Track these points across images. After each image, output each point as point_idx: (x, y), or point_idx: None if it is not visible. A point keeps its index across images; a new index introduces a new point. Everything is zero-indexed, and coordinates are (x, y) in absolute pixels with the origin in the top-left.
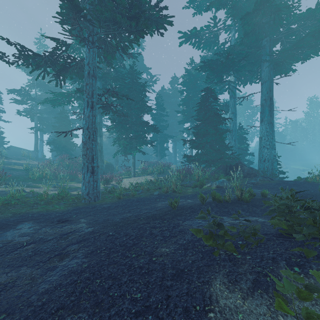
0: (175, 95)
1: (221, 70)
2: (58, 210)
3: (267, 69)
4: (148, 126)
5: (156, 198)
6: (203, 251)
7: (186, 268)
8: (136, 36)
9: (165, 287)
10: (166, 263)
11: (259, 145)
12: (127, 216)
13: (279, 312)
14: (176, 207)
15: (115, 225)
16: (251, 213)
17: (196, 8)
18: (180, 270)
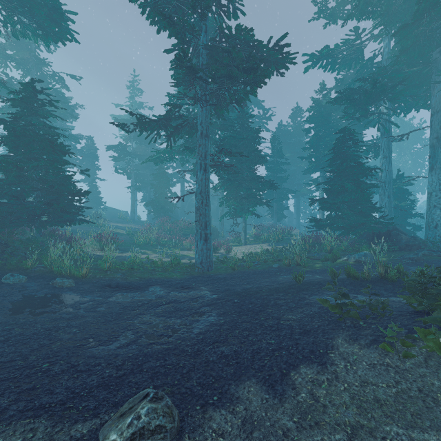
0: (298, 133)
1: (365, 102)
2: (176, 278)
3: (440, 93)
4: (263, 182)
5: (276, 272)
6: (330, 320)
7: (312, 329)
8: (253, 88)
9: (294, 339)
10: (293, 326)
11: (427, 204)
12: (248, 287)
13: (387, 357)
14: (301, 282)
15: (237, 294)
16: (395, 294)
17: (328, 18)
18: (307, 331)
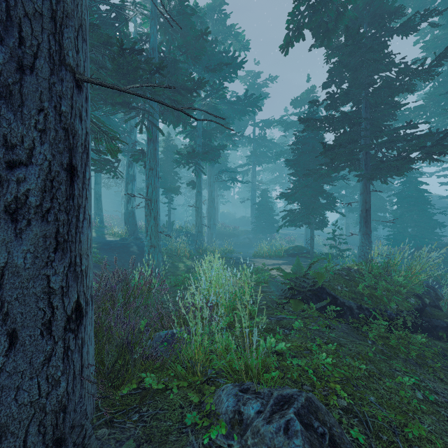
0: None
1: None
2: None
3: None
4: None
5: None
6: None
7: None
8: None
9: None
10: None
11: None
12: None
13: None
14: None
15: None
16: None
17: None
18: None
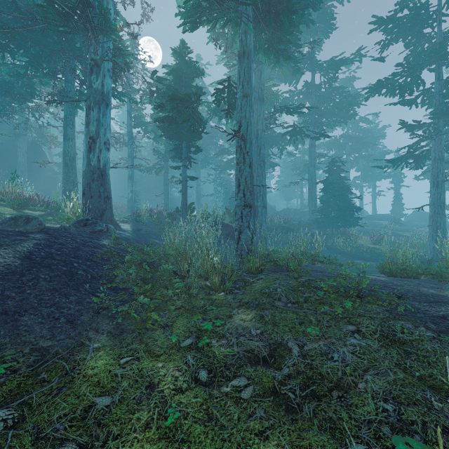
0: None
1: None
2: None
3: None
4: None
5: None
6: None
7: None
8: None
9: None
10: None
11: None
12: None
13: None
14: None
15: None
16: None
17: None
18: None
